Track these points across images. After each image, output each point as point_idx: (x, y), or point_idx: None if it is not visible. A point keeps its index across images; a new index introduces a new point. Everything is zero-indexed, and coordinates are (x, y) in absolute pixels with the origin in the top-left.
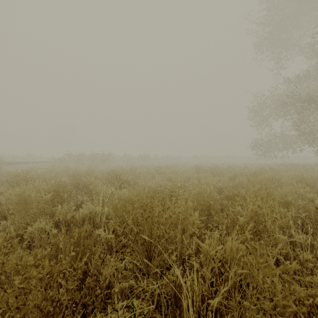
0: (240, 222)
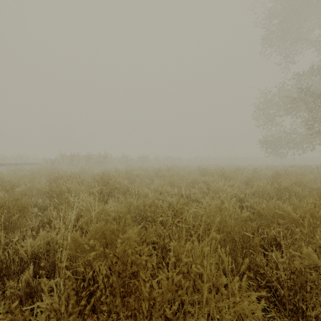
0: None
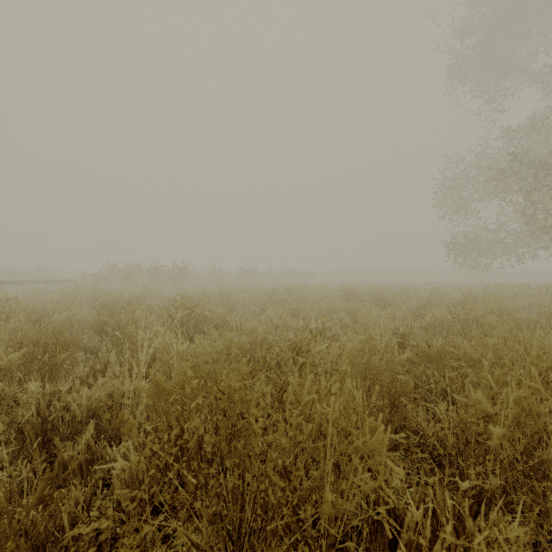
0: (494, 443)
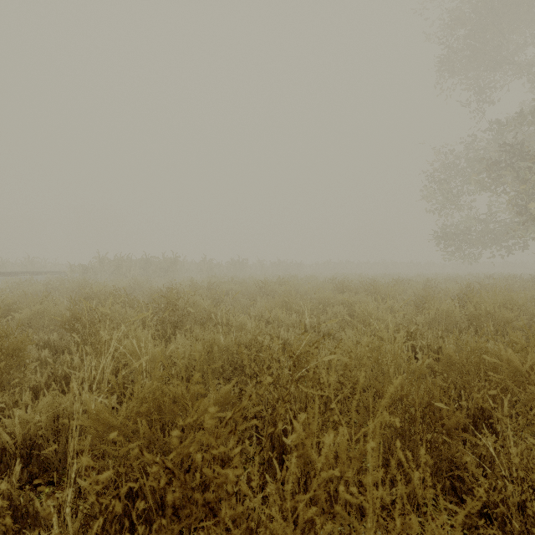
0: None
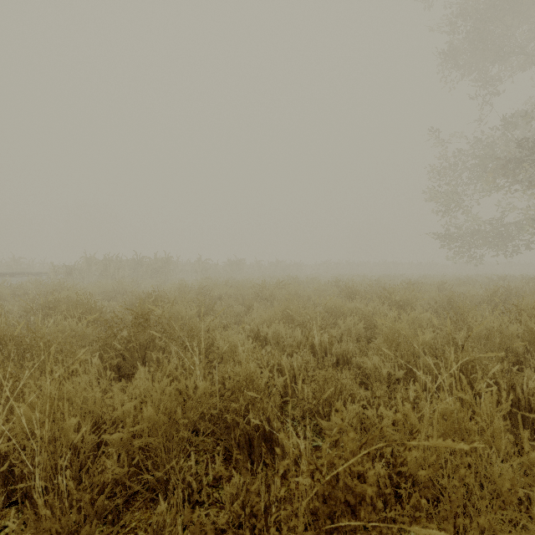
0: None
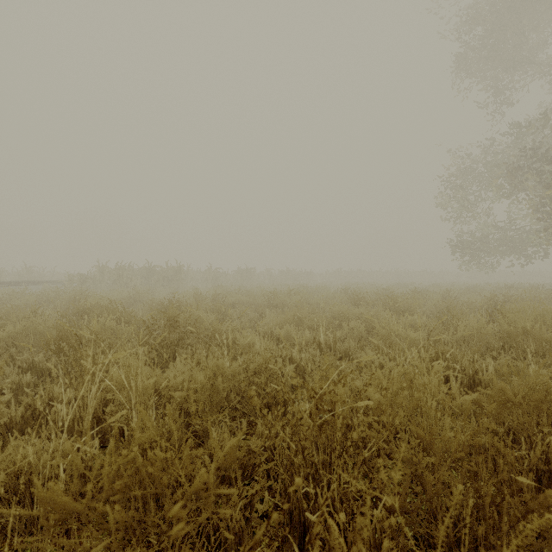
0: None
